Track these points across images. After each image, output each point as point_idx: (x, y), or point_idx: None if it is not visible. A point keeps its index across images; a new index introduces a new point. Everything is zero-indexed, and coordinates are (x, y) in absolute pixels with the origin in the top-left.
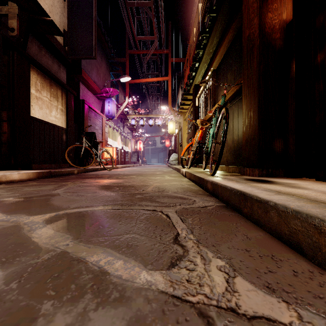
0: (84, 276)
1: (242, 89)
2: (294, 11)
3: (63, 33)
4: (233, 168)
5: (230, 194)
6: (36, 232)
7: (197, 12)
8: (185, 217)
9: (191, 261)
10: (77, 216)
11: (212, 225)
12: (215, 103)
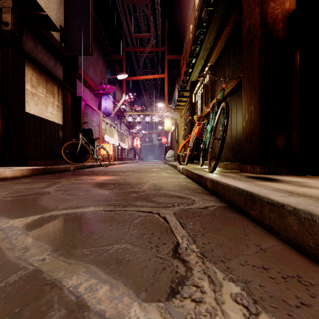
0: (54, 312)
1: (242, 83)
2: (296, 2)
3: (60, 30)
4: (231, 165)
5: (234, 194)
6: (11, 241)
7: (193, 9)
8: (184, 221)
9: (197, 285)
10: (63, 219)
11: (217, 231)
12: (212, 99)
